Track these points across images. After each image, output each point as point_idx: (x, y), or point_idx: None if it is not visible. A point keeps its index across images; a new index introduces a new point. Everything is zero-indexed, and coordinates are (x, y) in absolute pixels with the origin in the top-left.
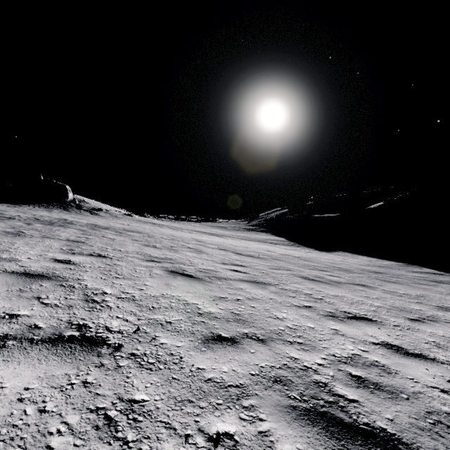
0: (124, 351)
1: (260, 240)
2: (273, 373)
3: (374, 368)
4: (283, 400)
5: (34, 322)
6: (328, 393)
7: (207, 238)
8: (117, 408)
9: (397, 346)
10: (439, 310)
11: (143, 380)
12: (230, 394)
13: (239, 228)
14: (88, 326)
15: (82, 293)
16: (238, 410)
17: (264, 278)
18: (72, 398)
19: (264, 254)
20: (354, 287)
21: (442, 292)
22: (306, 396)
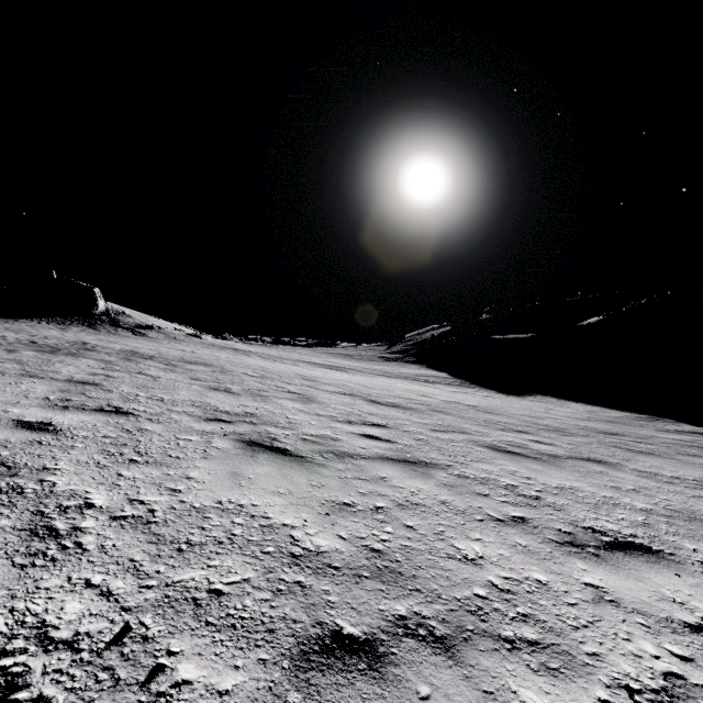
0: None
1: (408, 377)
2: None
3: None
4: None
5: None
6: None
7: (322, 373)
8: None
9: None
10: None
11: None
12: None
13: (373, 357)
14: None
15: (32, 509)
16: None
17: (423, 452)
18: None
19: (417, 401)
20: (584, 465)
21: None
22: None
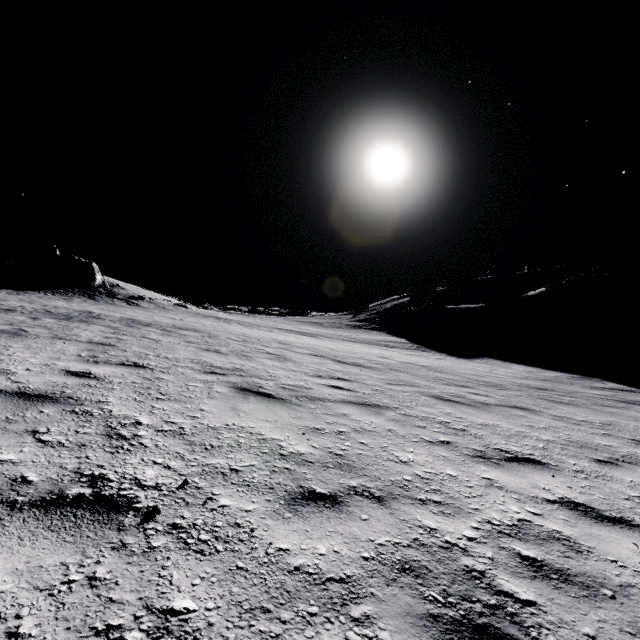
0: (160, 521)
1: (370, 342)
2: (399, 556)
3: (554, 543)
4: (416, 604)
5: (21, 472)
6: (486, 590)
7: (295, 338)
8: (142, 627)
9: (584, 505)
10: (637, 446)
11: (189, 571)
12: (331, 596)
13: (340, 325)
14: (107, 478)
15: (103, 424)
16: (344, 625)
17: (377, 399)
18: (66, 608)
19: (377, 362)
20: (509, 411)
21: (638, 419)
22: (452, 597)
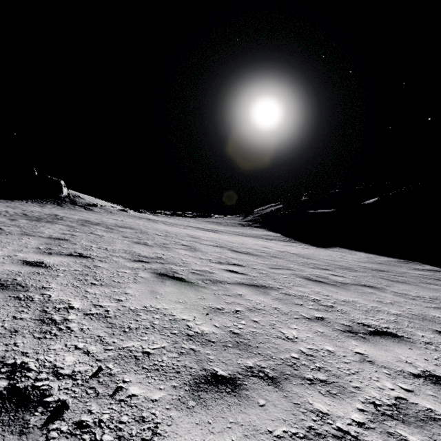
0: (66, 419)
1: (256, 236)
2: None
3: (433, 424)
4: None
5: None
6: None
7: (202, 233)
8: None
9: None
10: None
11: None
12: None
13: (234, 224)
14: (26, 367)
15: (40, 309)
16: None
17: (264, 280)
18: None
19: (261, 251)
20: (362, 289)
21: None
22: None
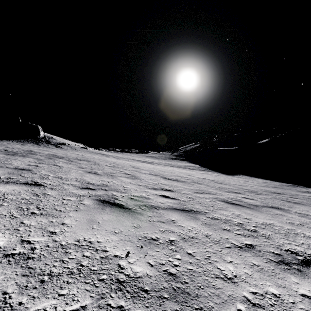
0: None
1: (181, 166)
2: None
3: None
4: None
5: None
6: None
7: (142, 165)
8: None
9: None
10: None
11: None
12: None
13: (165, 158)
14: None
15: None
16: None
17: (192, 205)
18: None
19: (186, 178)
20: (271, 210)
21: None
22: None
